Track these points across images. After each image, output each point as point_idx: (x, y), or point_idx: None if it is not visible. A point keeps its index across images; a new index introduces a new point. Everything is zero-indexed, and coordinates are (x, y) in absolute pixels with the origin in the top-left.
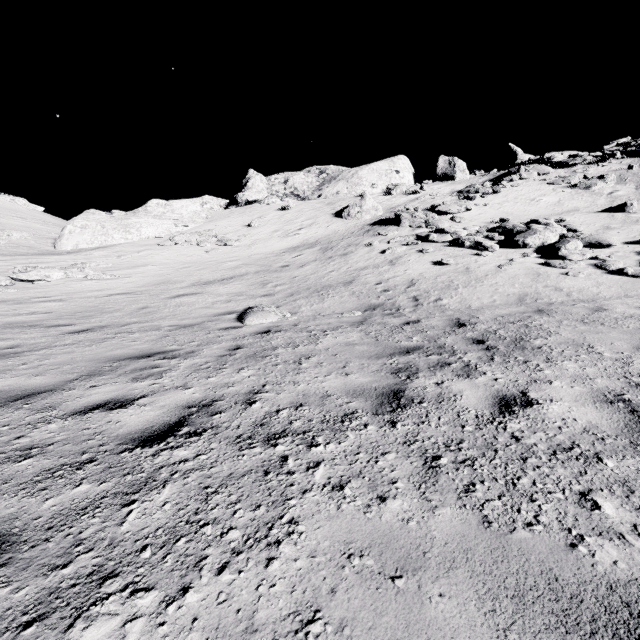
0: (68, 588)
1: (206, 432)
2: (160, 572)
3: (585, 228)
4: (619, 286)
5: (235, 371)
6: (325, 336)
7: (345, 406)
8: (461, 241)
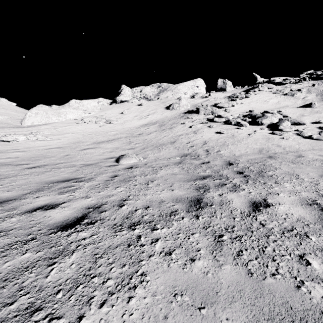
0: (12, 318)
1: (97, 222)
2: (67, 307)
3: (291, 115)
4: (309, 144)
5: (113, 188)
6: (161, 170)
7: (171, 207)
8: (230, 121)
